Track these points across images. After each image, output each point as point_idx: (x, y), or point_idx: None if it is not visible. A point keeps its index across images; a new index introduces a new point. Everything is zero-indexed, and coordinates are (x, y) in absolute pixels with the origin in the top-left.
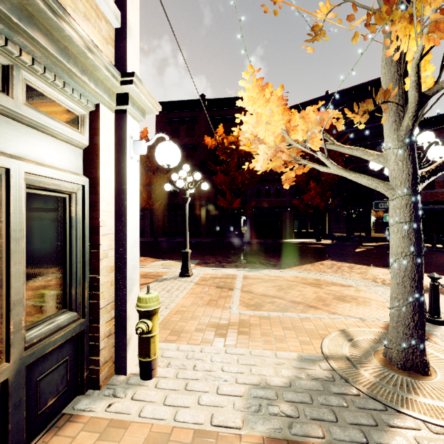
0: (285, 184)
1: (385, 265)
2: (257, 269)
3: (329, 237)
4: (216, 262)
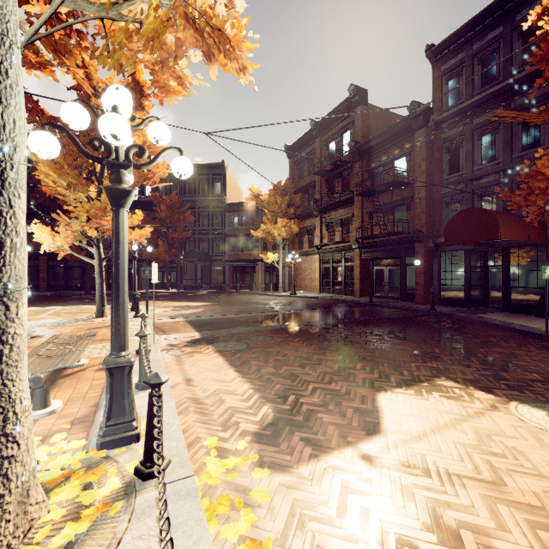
0: (59, 258)
1: (182, 300)
2: (77, 305)
3: (182, 287)
4: (46, 306)
